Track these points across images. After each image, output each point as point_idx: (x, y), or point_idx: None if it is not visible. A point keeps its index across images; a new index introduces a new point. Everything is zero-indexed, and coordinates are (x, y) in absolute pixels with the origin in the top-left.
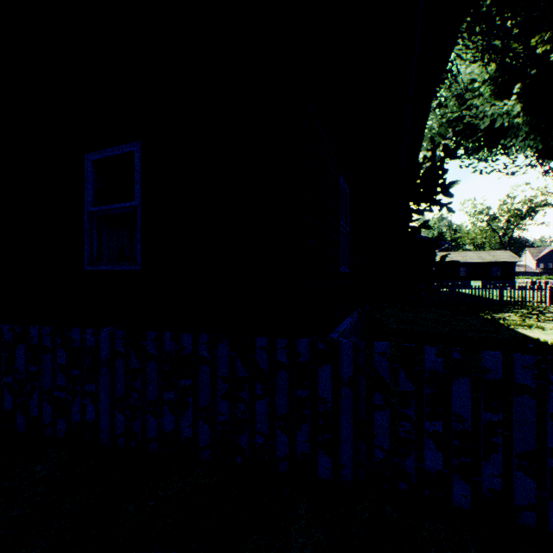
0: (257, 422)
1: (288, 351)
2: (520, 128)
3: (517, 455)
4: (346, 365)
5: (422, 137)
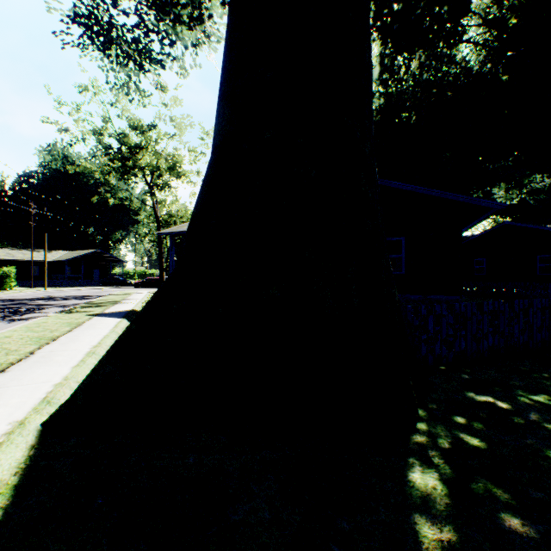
0: None
1: None
2: None
3: None
4: None
5: None
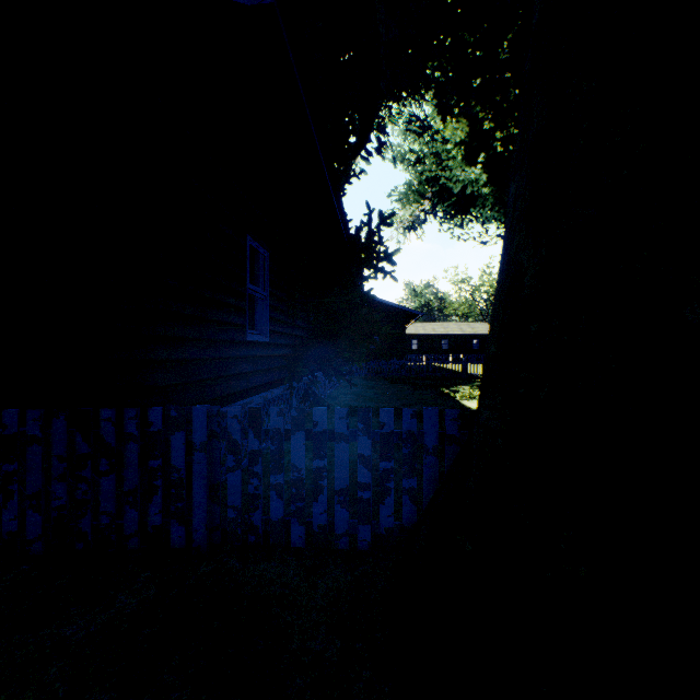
0: (102, 502)
1: (138, 421)
2: (487, 198)
3: (337, 493)
4: (200, 430)
5: (341, 203)
